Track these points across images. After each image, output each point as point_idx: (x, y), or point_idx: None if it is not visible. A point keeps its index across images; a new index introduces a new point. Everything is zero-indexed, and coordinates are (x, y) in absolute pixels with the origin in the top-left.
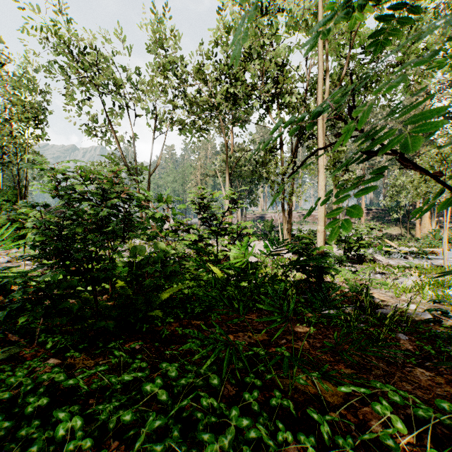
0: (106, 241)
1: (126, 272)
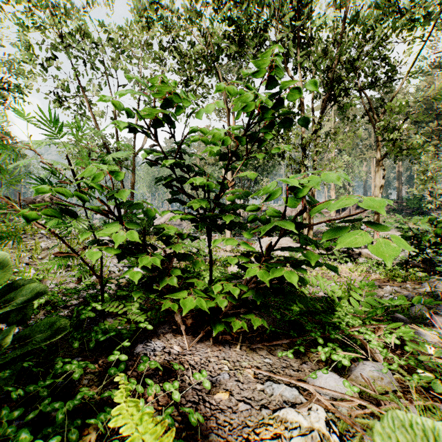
0: None
1: None
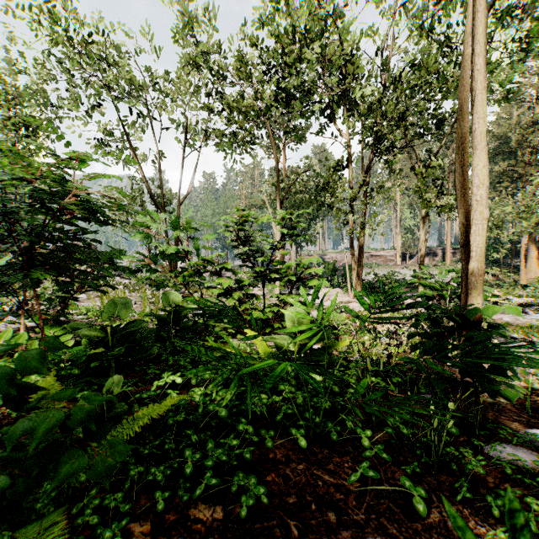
0: (74, 291)
1: (87, 351)
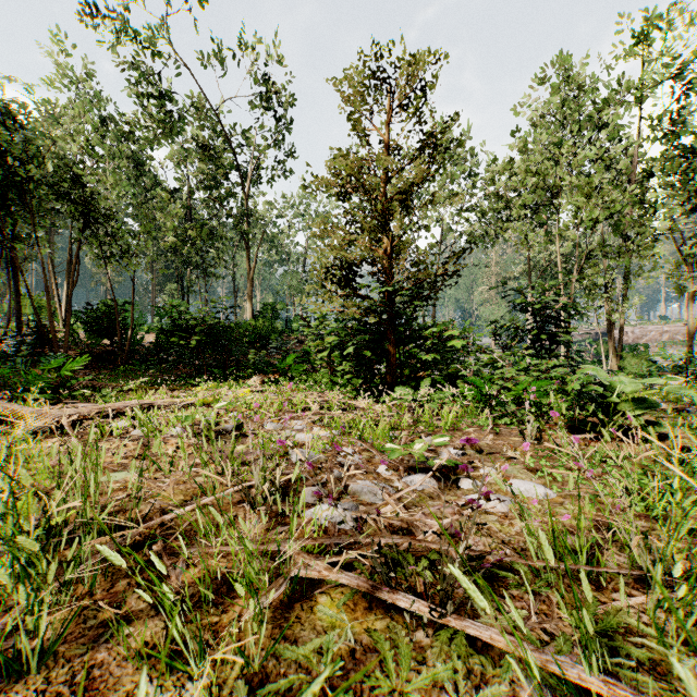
0: None
1: None
